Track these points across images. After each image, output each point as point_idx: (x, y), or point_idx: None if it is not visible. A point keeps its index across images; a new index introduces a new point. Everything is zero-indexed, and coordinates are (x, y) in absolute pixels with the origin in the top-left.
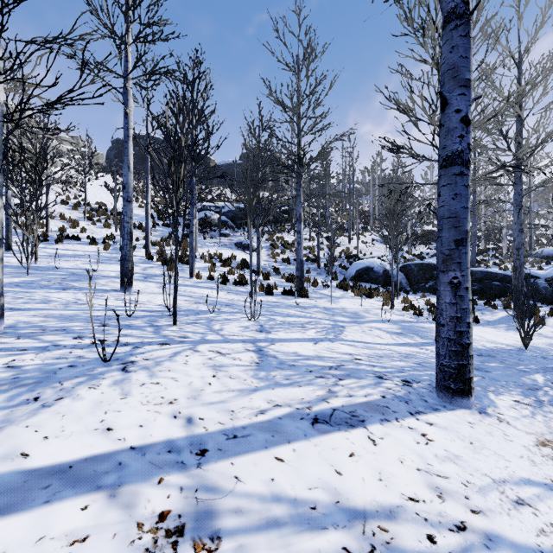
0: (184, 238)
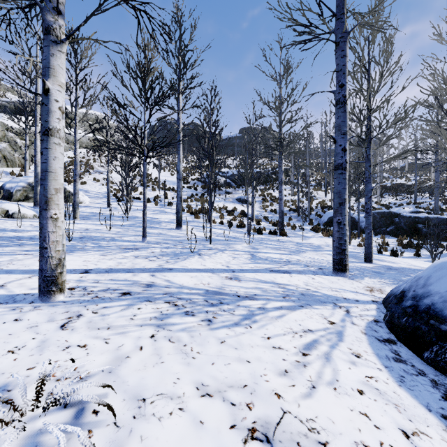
0: (201, 196)
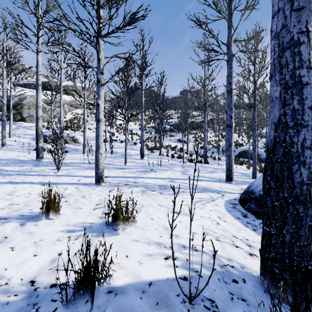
0: (154, 138)
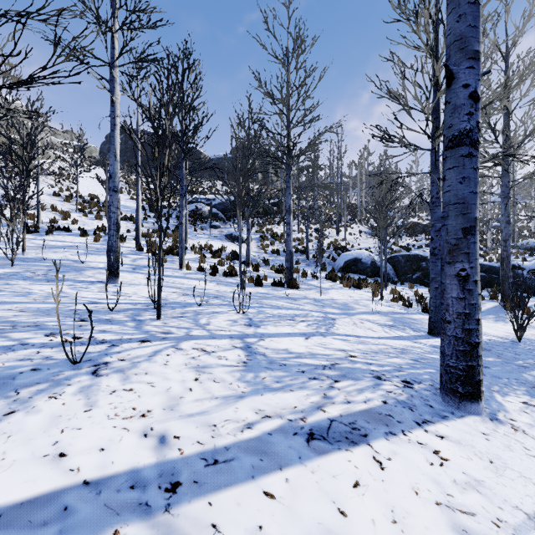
0: (175, 229)
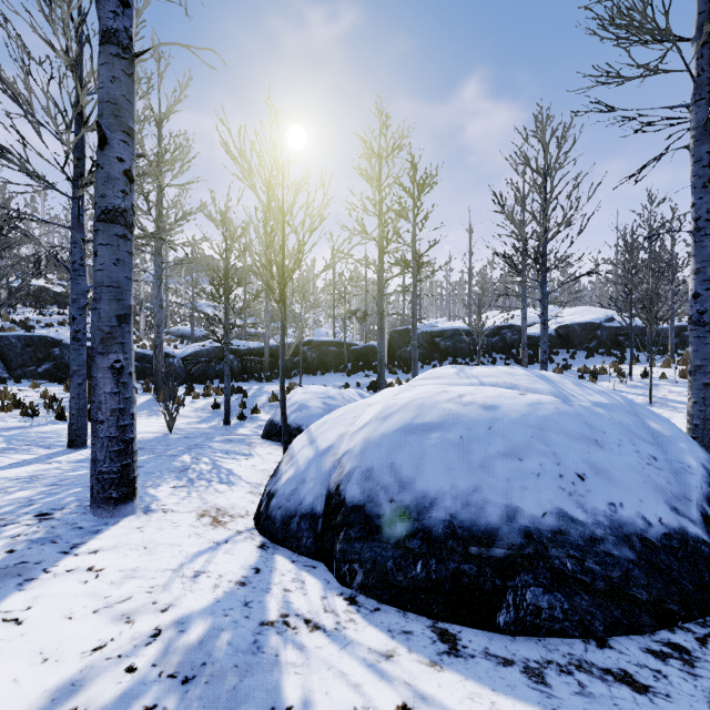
0: None
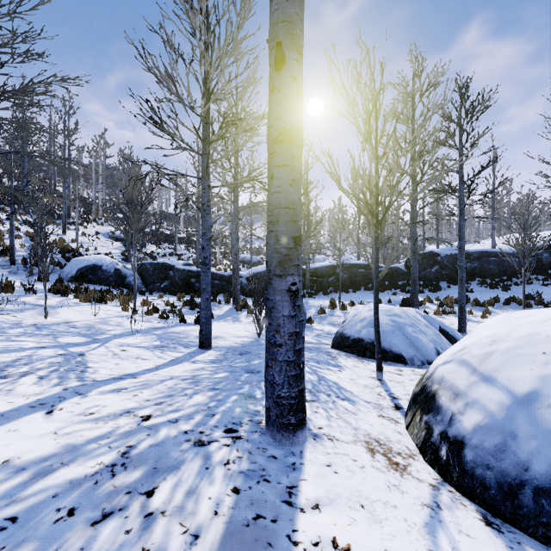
0: None
